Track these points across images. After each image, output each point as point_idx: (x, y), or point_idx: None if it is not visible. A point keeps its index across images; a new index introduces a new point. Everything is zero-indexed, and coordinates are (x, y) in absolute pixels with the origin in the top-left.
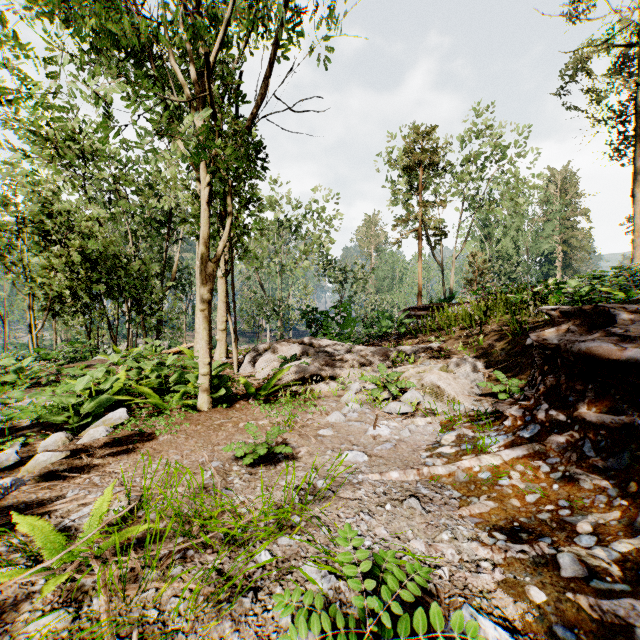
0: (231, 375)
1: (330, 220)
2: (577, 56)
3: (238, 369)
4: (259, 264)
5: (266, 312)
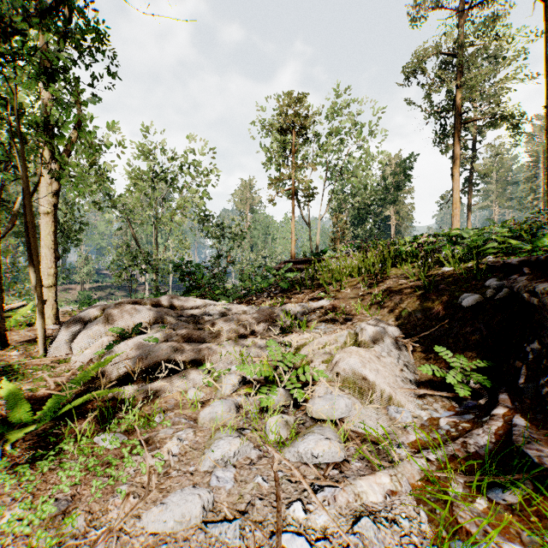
0: (25, 362)
1: (208, 176)
2: (416, 56)
3: (46, 349)
4: (133, 216)
5: (139, 265)
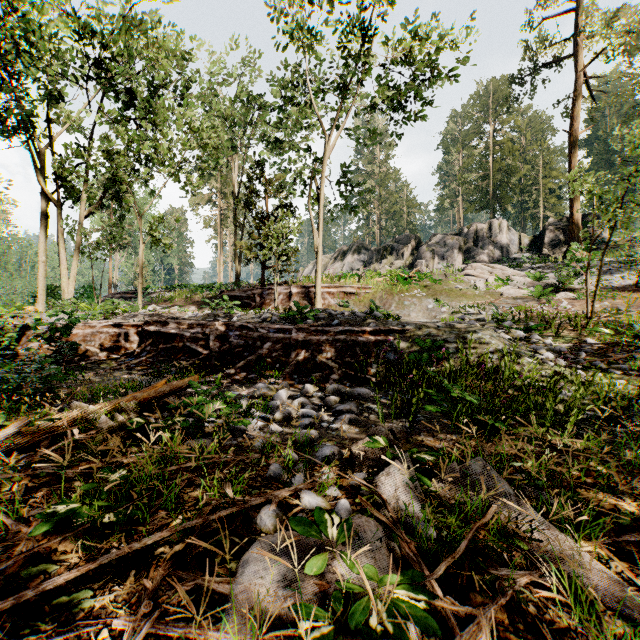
0: None
1: None
2: None
3: None
4: None
5: None
